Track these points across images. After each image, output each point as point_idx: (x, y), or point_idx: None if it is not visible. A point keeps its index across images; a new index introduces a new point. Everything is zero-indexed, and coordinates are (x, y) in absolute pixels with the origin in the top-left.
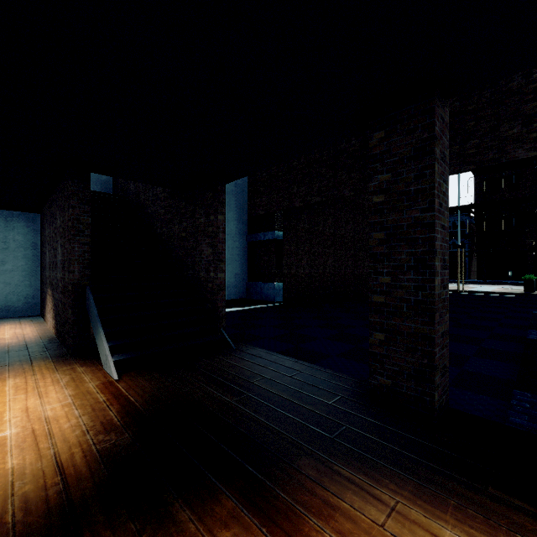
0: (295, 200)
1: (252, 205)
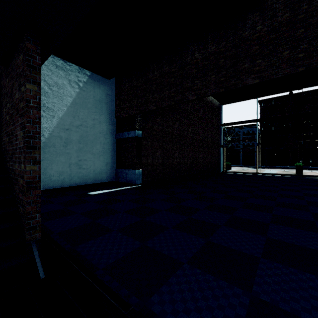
0: (150, 104)
1: (118, 110)
